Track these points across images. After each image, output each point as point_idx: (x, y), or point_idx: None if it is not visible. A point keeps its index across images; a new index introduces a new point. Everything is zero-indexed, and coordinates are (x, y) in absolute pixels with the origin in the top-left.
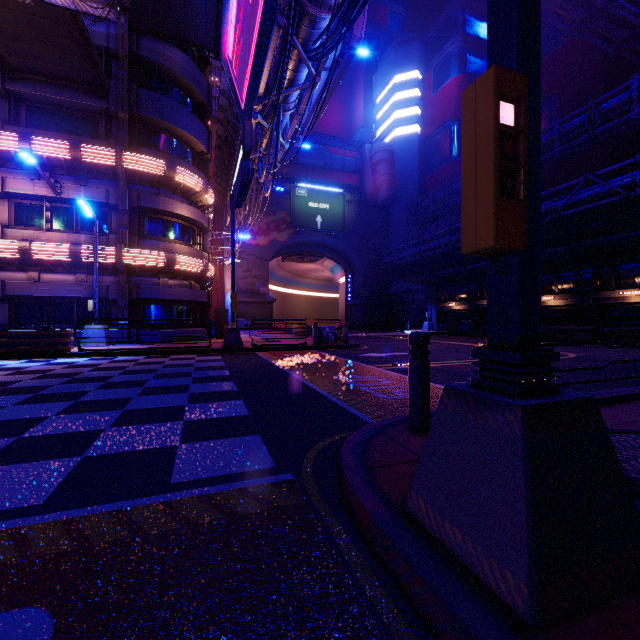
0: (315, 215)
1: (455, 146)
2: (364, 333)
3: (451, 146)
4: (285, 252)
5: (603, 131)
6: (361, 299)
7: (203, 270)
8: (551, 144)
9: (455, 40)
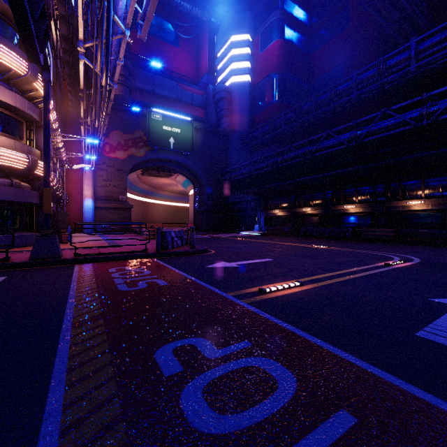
0: (168, 137)
1: (277, 93)
2: (209, 234)
3: (274, 92)
4: (143, 166)
5: (388, 82)
6: (206, 207)
7: (28, 166)
8: (350, 90)
9: (277, 13)
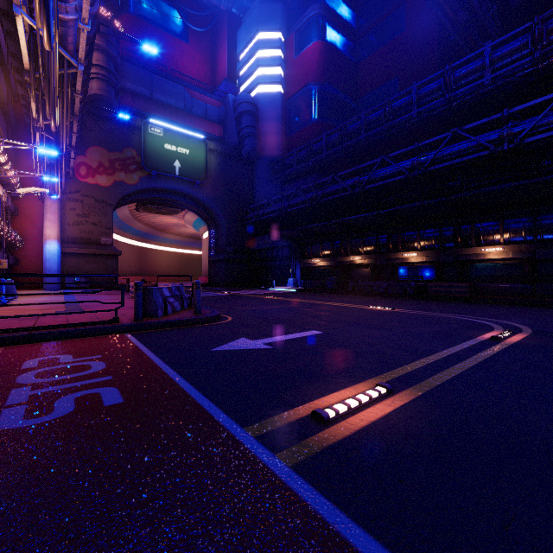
0: (173, 159)
1: (316, 109)
2: (228, 291)
3: (312, 108)
4: (136, 198)
5: (455, 97)
6: (225, 254)
7: None
8: (409, 107)
9: (316, 6)
